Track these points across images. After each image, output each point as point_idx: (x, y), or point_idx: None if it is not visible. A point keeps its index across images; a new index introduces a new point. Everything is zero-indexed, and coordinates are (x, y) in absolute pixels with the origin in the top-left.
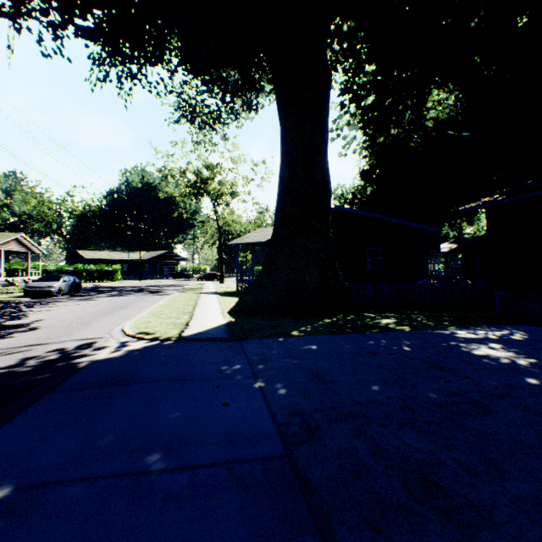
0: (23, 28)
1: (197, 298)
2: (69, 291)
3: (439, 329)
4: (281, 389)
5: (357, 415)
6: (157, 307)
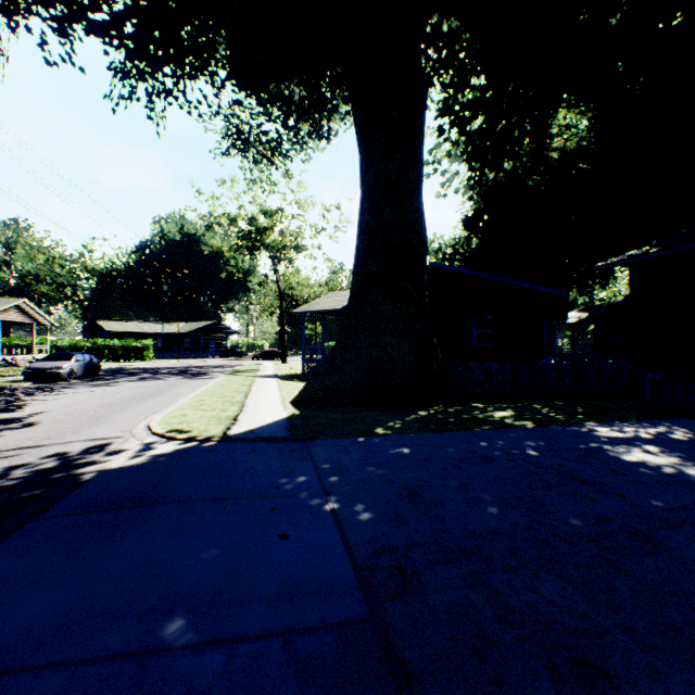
0: (20, 26)
1: (251, 383)
2: (84, 374)
3: (573, 424)
4: (362, 513)
5: (472, 553)
6: (198, 395)
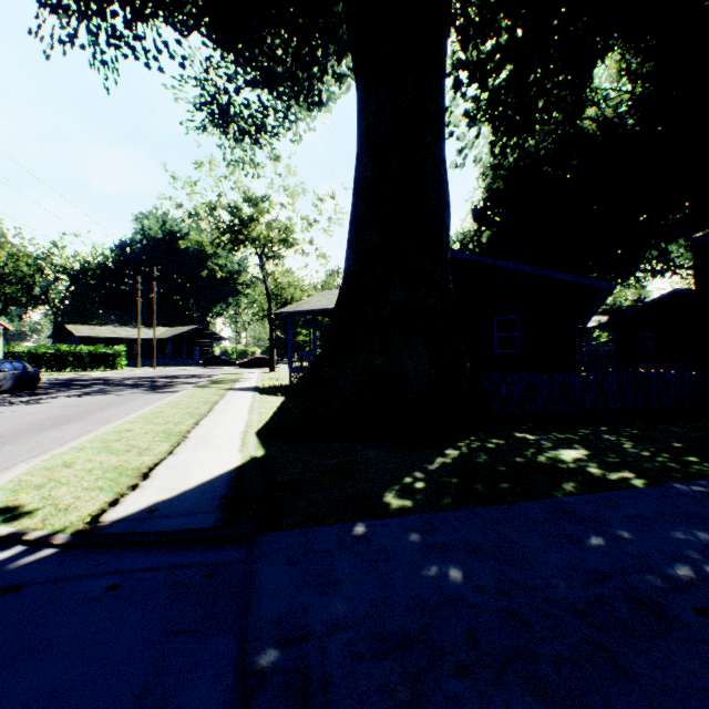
0: None
1: (218, 399)
2: (13, 387)
3: (705, 479)
4: None
5: None
6: (129, 421)
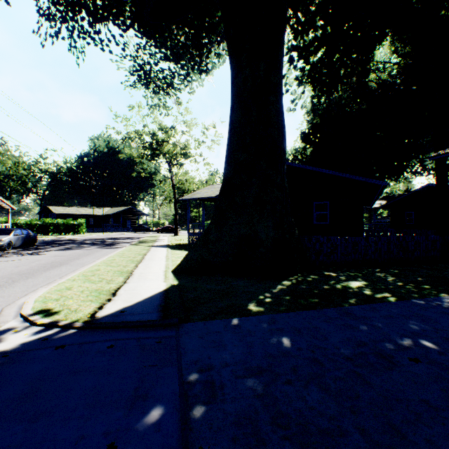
0: None
1: (146, 252)
2: (22, 245)
3: (431, 297)
4: None
5: None
6: (97, 265)
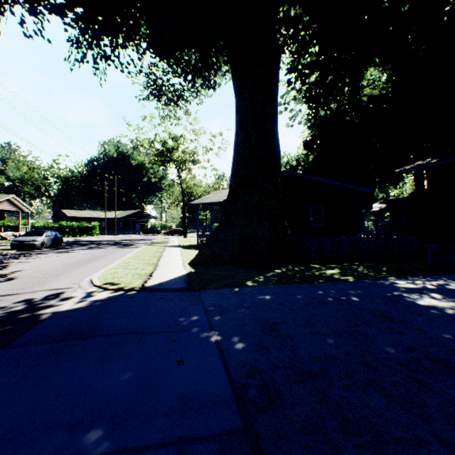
0: (6, 11)
1: (162, 251)
2: (52, 245)
3: (380, 279)
4: (238, 344)
5: (318, 375)
6: (126, 259)
